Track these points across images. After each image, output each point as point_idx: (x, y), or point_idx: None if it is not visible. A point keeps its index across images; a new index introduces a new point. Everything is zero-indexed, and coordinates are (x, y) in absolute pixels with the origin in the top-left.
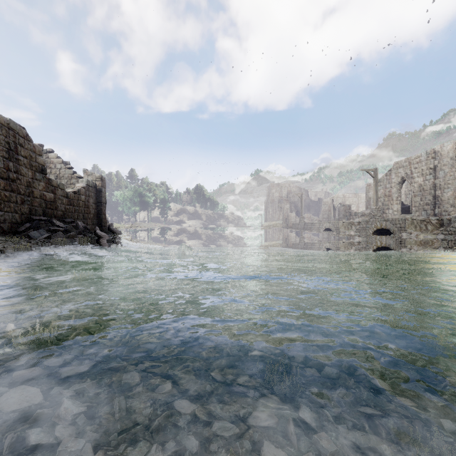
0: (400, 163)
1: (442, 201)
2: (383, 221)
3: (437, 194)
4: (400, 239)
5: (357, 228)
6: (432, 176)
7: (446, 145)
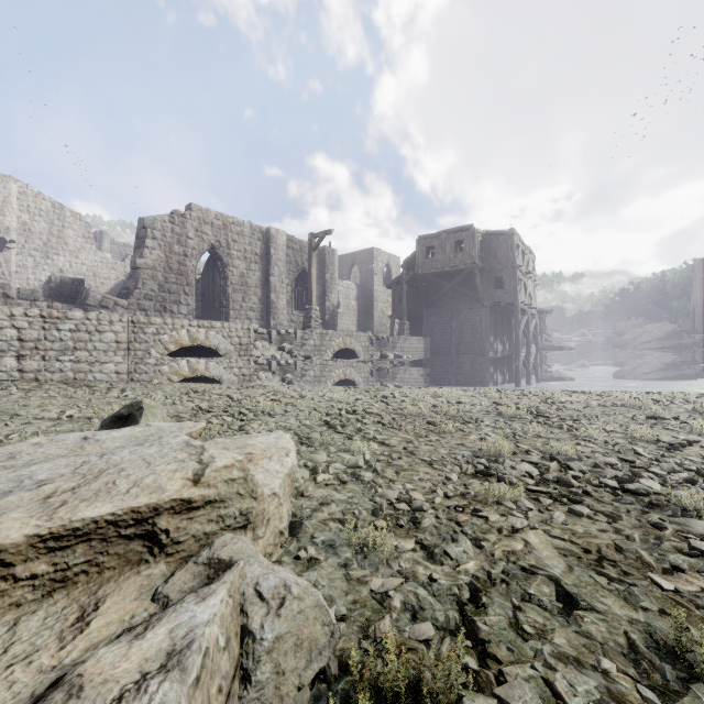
0: (208, 215)
1: (278, 310)
2: (348, 337)
3: (272, 298)
4: (401, 362)
5: (289, 346)
6: (260, 267)
7: (282, 234)
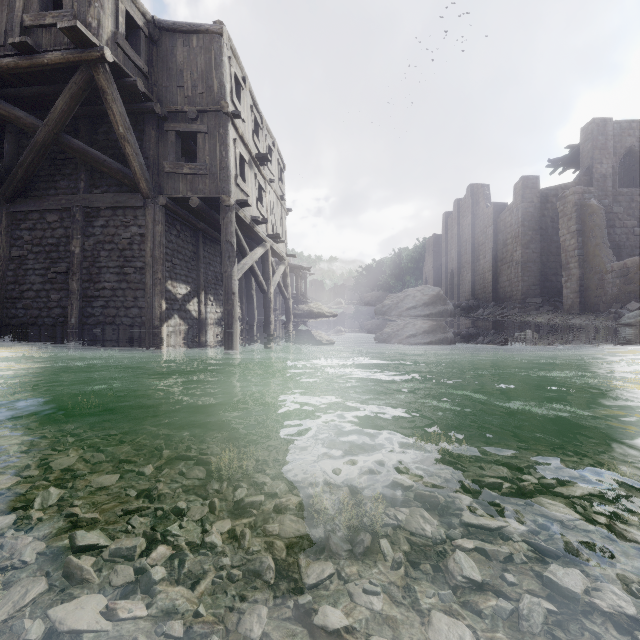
0: None
1: None
2: None
3: None
4: None
5: None
6: None
7: None
